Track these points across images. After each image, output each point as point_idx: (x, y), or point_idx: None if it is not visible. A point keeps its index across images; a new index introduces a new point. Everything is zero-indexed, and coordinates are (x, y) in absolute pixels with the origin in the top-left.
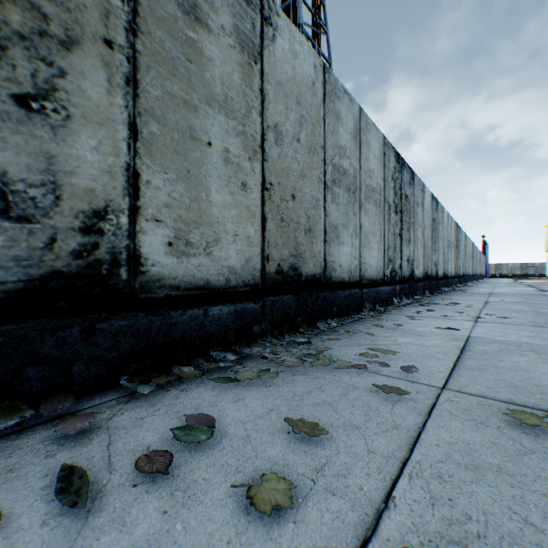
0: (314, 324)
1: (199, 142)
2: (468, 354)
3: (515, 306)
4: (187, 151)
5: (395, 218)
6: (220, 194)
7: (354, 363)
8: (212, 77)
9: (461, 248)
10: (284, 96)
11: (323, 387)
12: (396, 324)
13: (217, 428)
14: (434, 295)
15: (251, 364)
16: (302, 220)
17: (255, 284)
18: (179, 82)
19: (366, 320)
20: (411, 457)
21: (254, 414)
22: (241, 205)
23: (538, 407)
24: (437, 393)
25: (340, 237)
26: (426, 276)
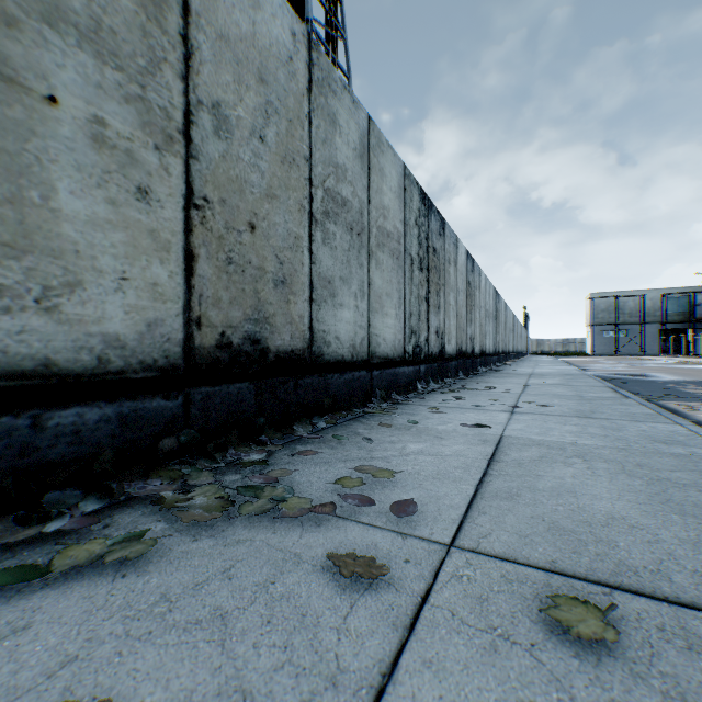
0: (289, 427)
1: (24, 90)
2: (499, 467)
3: (557, 390)
4: None
5: (419, 277)
6: (83, 200)
7: (323, 499)
8: None
9: (502, 320)
10: (234, 61)
11: (235, 567)
12: (410, 422)
13: None
14: (469, 377)
15: (128, 517)
16: (270, 265)
17: (171, 366)
18: None
19: (374, 416)
20: None
21: (9, 687)
22: (138, 227)
23: (595, 575)
24: (439, 559)
25: (337, 296)
26: (461, 353)
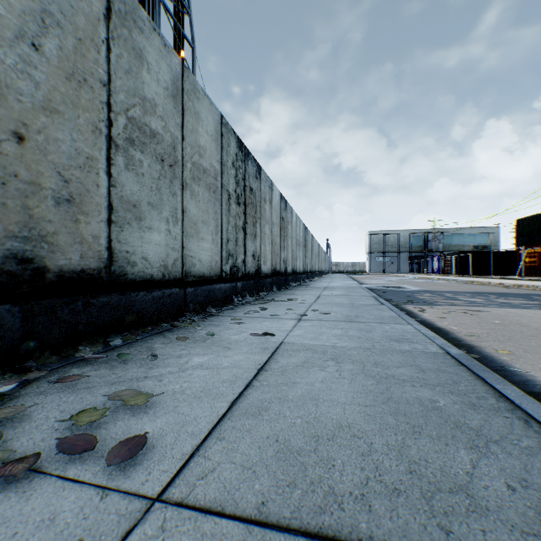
0: (73, 348)
1: None
2: (264, 376)
3: (339, 300)
4: None
5: (237, 210)
6: None
7: (41, 444)
8: None
9: (310, 248)
10: None
11: None
12: (207, 334)
13: None
14: (280, 291)
15: None
16: (49, 181)
17: None
18: None
19: (181, 329)
20: None
21: None
22: None
23: (299, 517)
24: (126, 529)
25: (144, 220)
26: (275, 272)
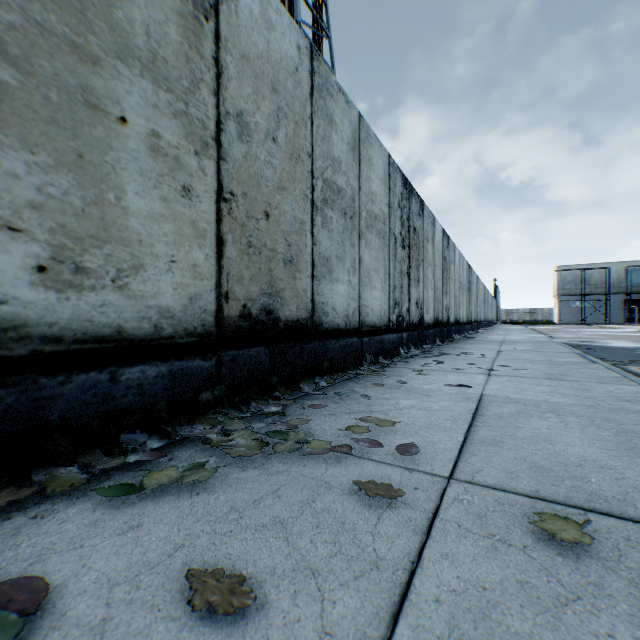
0: (296, 385)
1: (104, 114)
2: (482, 419)
3: (528, 356)
4: (78, 125)
5: (402, 254)
6: (144, 199)
7: (337, 442)
8: (129, 20)
9: (474, 292)
10: (253, 76)
11: (281, 489)
12: (399, 382)
13: (51, 606)
14: (445, 344)
15: (185, 453)
16: (280, 247)
17: (206, 333)
18: (62, 12)
19: (366, 377)
20: (393, 638)
21: (143, 561)
22: (182, 219)
23: (571, 501)
24: (442, 487)
25: (333, 272)
26: (437, 322)
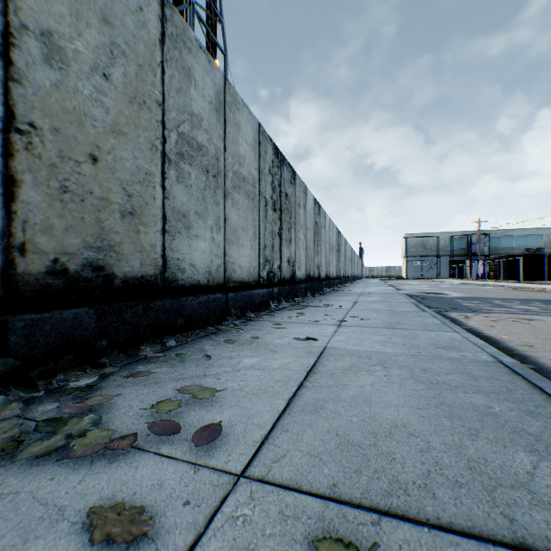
0: (136, 347)
1: None
2: (314, 378)
3: (377, 306)
4: None
5: (273, 216)
6: None
7: (133, 427)
8: None
9: (343, 252)
10: None
11: None
12: (252, 337)
13: None
14: (315, 296)
15: None
16: (116, 197)
17: None
18: None
19: (225, 332)
20: None
21: None
22: None
23: (369, 498)
24: (222, 496)
25: (192, 229)
26: (309, 277)
